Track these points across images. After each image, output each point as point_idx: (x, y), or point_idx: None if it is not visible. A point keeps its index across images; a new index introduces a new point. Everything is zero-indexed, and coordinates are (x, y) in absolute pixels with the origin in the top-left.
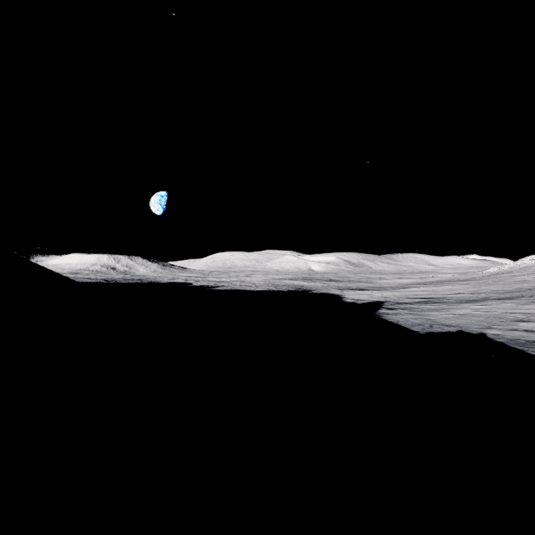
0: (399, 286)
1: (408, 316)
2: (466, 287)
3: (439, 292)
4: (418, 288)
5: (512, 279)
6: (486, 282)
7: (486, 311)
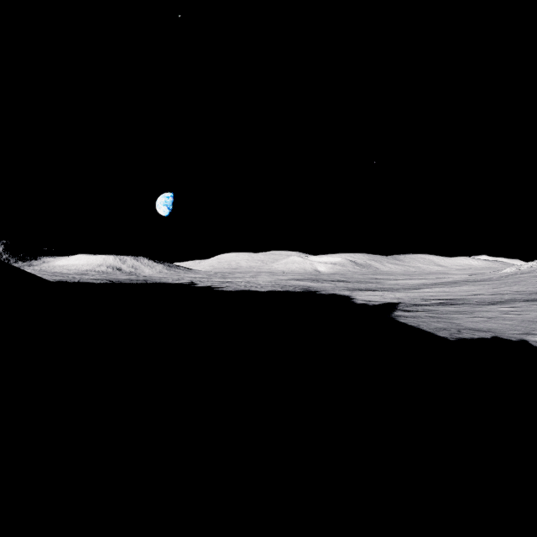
0: (410, 287)
1: (428, 319)
2: (484, 287)
3: (456, 293)
4: (432, 289)
5: (535, 279)
6: (506, 283)
7: (518, 314)
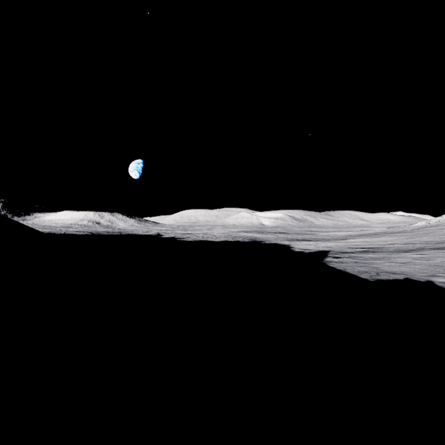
0: (339, 237)
1: (353, 264)
2: (400, 238)
3: (376, 243)
4: (357, 239)
5: (441, 231)
6: (417, 234)
7: (426, 260)
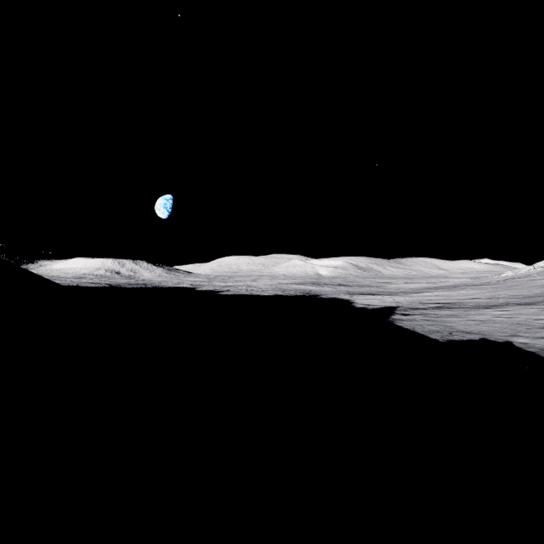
0: (410, 290)
1: (424, 322)
2: (481, 291)
3: (454, 297)
4: (431, 293)
5: (531, 283)
6: (502, 287)
7: (508, 317)
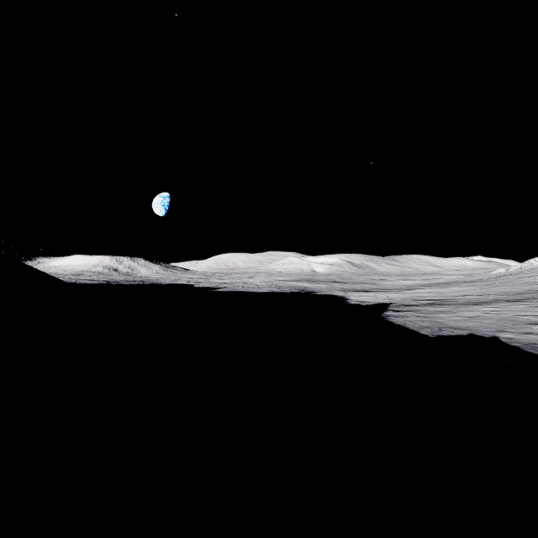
0: (404, 287)
1: (415, 318)
2: (473, 288)
3: (445, 294)
4: (424, 290)
5: (521, 281)
6: (493, 284)
7: (497, 313)
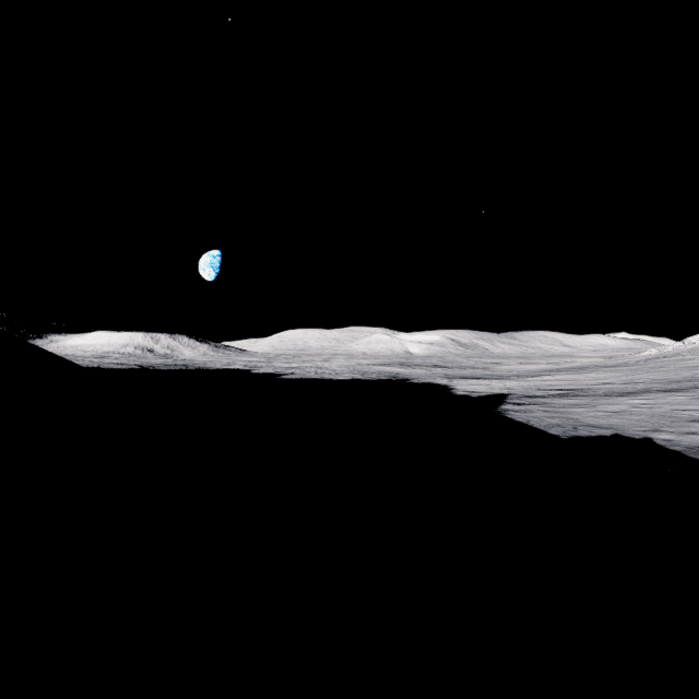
0: (526, 373)
1: (542, 414)
2: (616, 374)
3: (581, 382)
4: (552, 377)
5: (679, 364)
6: (643, 369)
7: (649, 407)
